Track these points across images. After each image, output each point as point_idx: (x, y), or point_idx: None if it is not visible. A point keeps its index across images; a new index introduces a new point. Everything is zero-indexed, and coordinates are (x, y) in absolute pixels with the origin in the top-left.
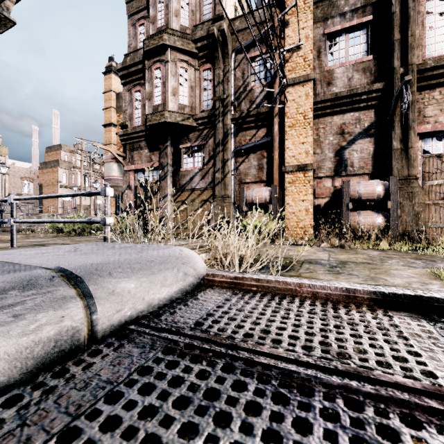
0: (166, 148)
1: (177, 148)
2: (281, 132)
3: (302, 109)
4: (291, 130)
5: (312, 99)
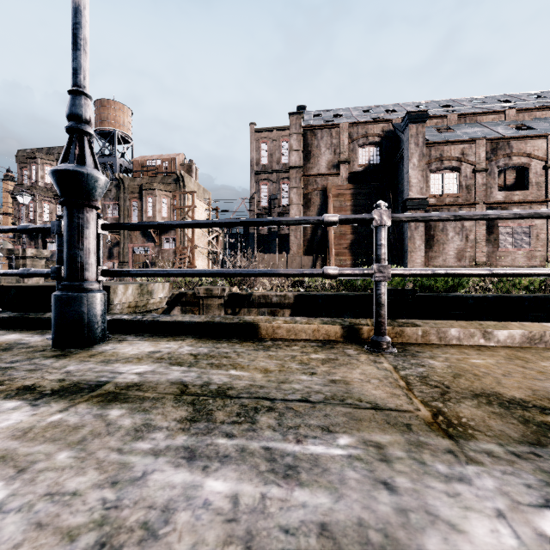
0: (38, 240)
1: (45, 240)
2: None
3: None
4: None
5: None
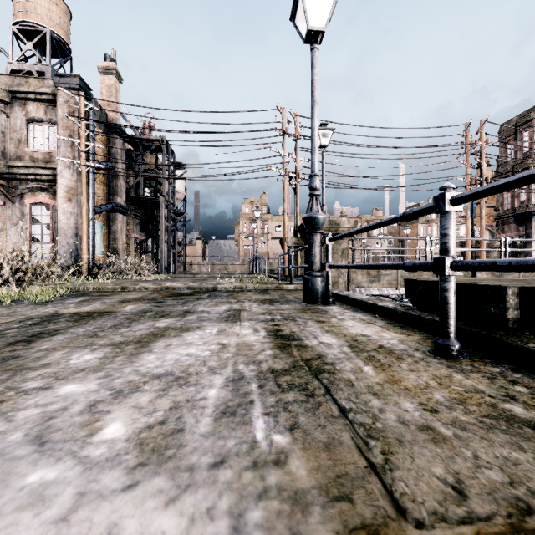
0: (531, 224)
1: None
2: None
3: None
4: None
5: None
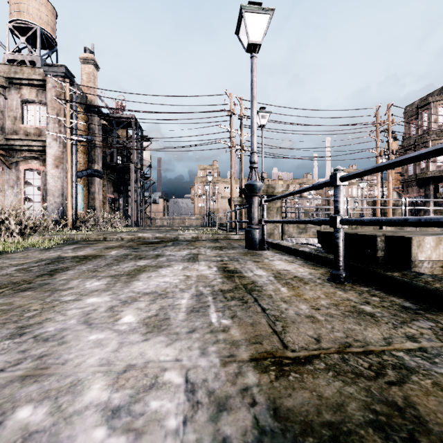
0: (429, 186)
1: (436, 185)
2: None
3: None
4: None
5: None
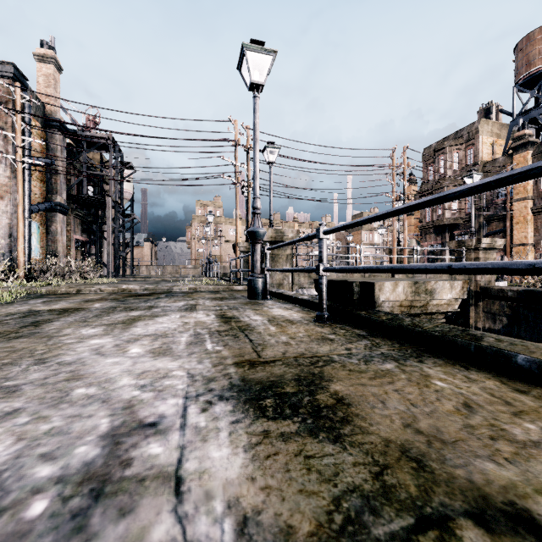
0: (445, 234)
1: (452, 233)
2: (512, 225)
3: (522, 215)
4: (516, 225)
5: (528, 209)
